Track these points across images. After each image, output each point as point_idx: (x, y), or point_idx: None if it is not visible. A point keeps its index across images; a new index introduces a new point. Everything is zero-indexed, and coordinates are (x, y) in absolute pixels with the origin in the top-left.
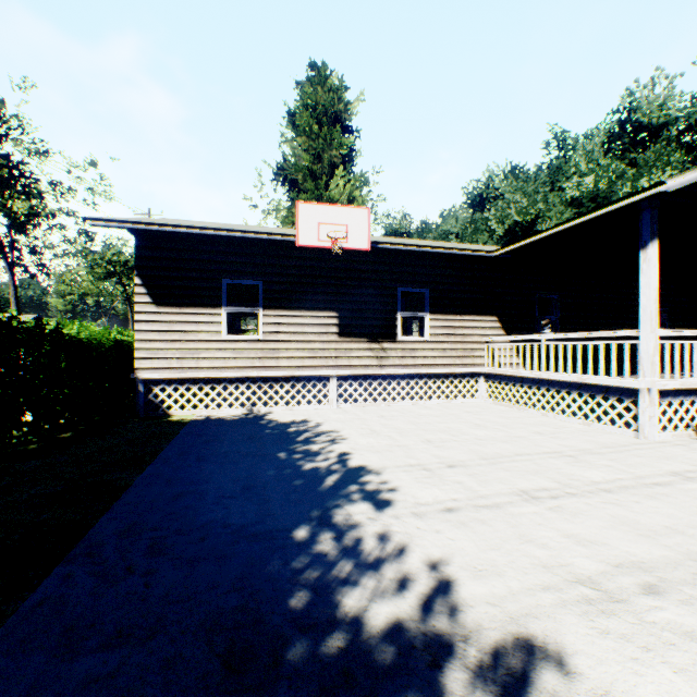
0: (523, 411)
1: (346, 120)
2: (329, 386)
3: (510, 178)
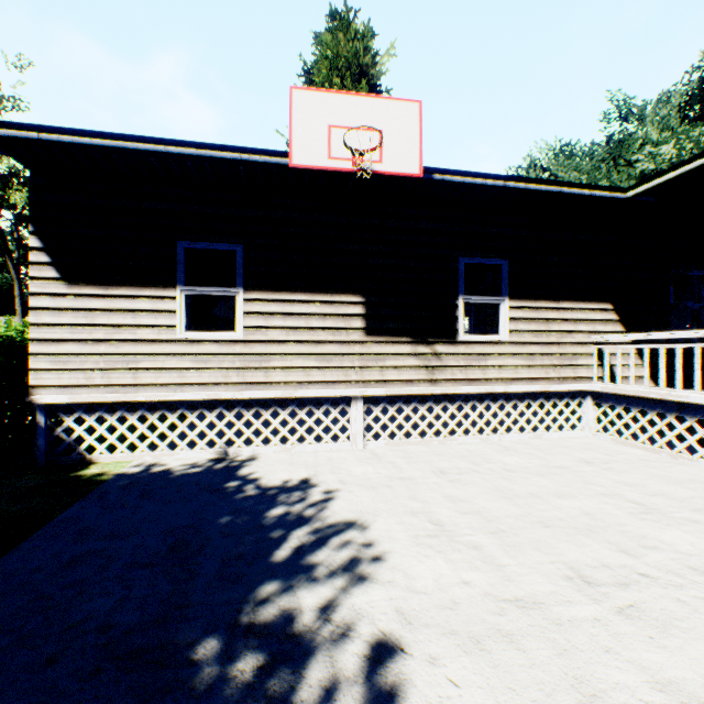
0: (685, 461)
1: (374, 76)
2: (350, 412)
3: (560, 157)
